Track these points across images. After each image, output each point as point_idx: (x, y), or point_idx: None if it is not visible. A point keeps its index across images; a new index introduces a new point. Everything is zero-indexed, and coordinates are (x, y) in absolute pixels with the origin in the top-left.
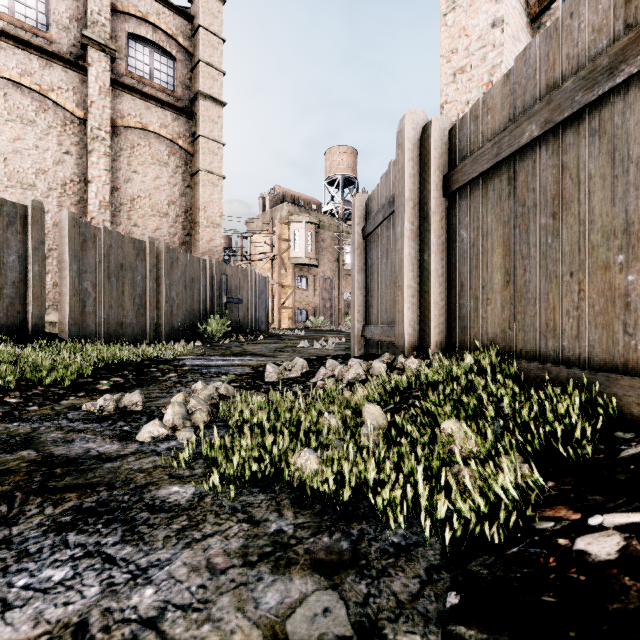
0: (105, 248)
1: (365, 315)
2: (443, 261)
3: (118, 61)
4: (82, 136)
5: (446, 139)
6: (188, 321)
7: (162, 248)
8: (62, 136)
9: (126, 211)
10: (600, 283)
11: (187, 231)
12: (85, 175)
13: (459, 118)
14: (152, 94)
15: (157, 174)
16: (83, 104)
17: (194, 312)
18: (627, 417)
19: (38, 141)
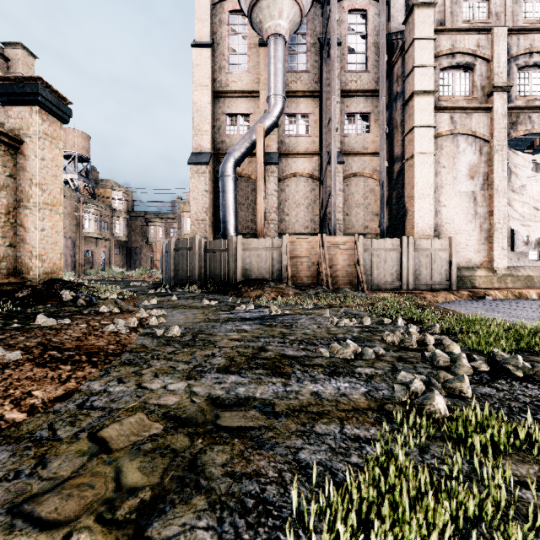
0: None
1: (175, 273)
2: (203, 264)
3: None
4: None
5: (204, 243)
6: None
7: None
8: None
9: None
10: (223, 271)
11: None
12: None
13: (196, 212)
14: None
15: None
16: None
17: None
18: (225, 284)
19: None
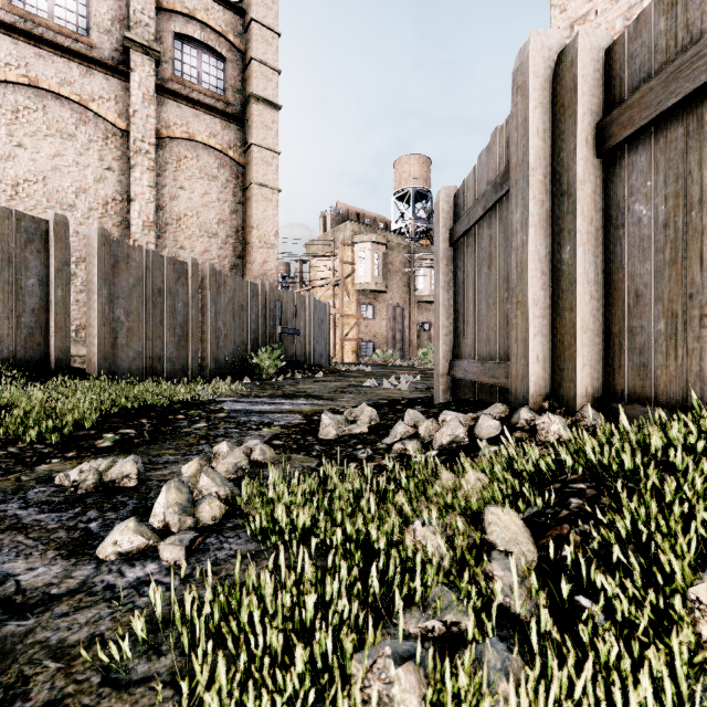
0: (140, 270)
1: (453, 347)
2: (597, 259)
3: (163, 65)
4: (125, 150)
5: (602, 64)
6: (237, 355)
7: (207, 270)
8: (103, 150)
9: (172, 232)
10: None
11: (238, 253)
12: (128, 193)
13: None
14: (200, 100)
15: (205, 190)
16: (126, 114)
17: (244, 344)
18: None
19: (78, 157)
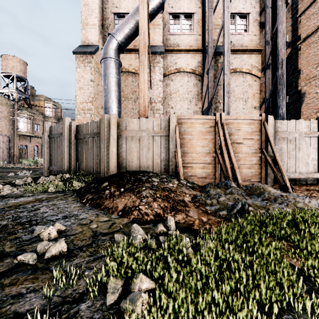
0: None
1: (49, 163)
2: (75, 152)
3: None
4: None
5: (75, 127)
6: None
7: None
8: None
9: None
10: (95, 161)
11: None
12: None
13: (81, 102)
14: None
15: None
16: None
17: None
18: (97, 177)
19: None
